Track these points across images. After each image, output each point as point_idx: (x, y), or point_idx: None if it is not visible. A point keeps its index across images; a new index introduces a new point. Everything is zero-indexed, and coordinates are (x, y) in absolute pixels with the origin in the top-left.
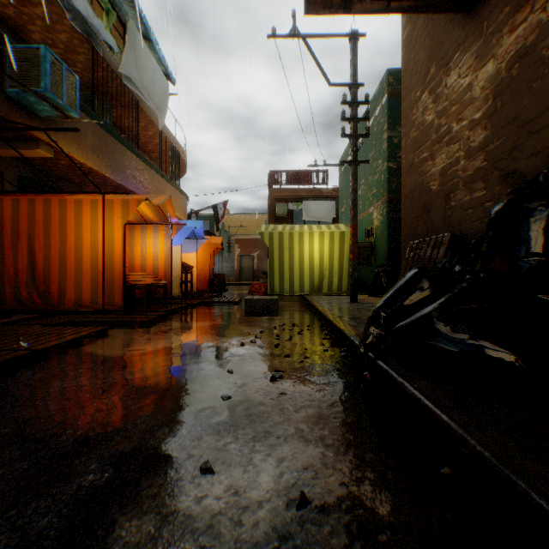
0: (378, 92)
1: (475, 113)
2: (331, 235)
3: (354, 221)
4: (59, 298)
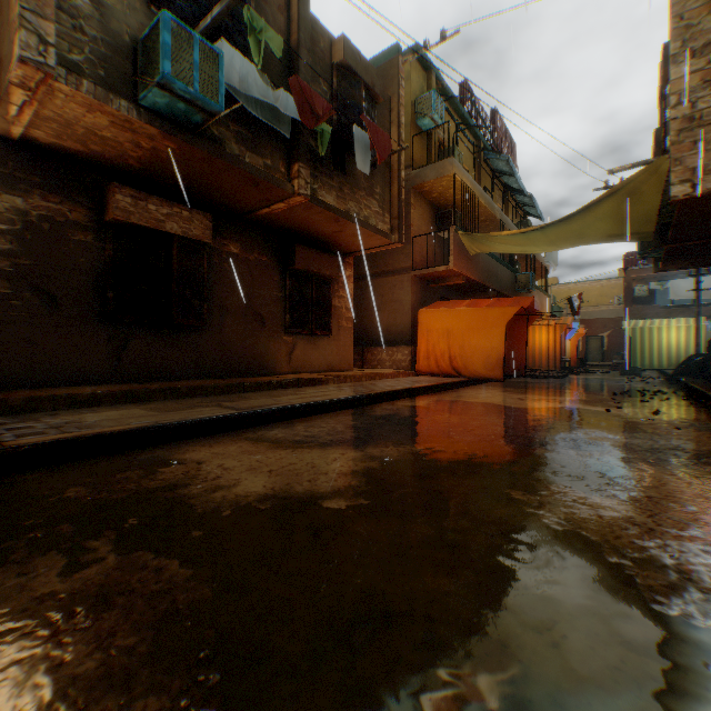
0: None
1: None
2: (685, 328)
3: (696, 324)
4: (532, 365)
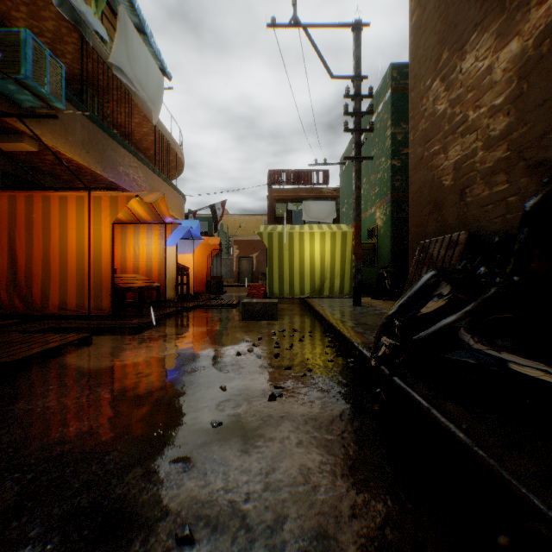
0: (381, 87)
1: (496, 99)
2: (333, 235)
3: (358, 221)
4: (42, 302)
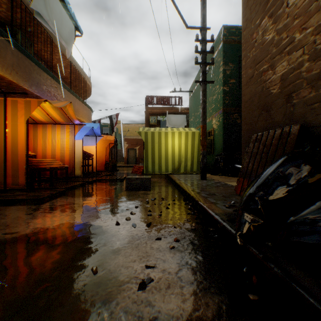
0: (216, 41)
1: None
2: (186, 134)
3: (204, 123)
4: None
